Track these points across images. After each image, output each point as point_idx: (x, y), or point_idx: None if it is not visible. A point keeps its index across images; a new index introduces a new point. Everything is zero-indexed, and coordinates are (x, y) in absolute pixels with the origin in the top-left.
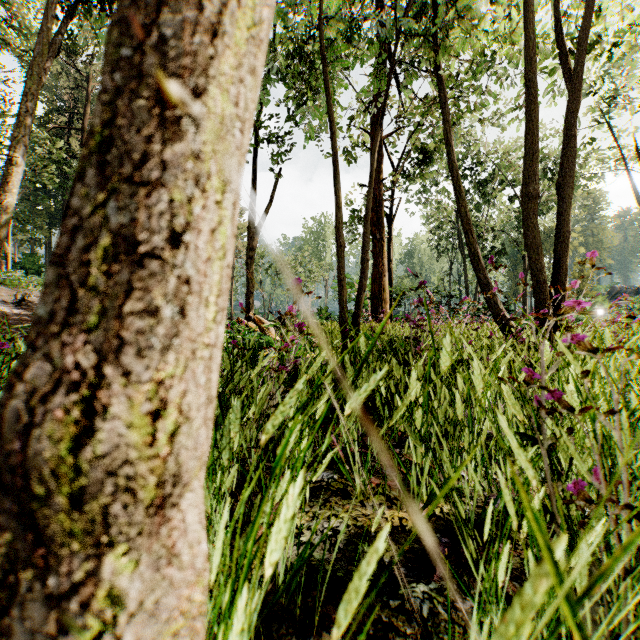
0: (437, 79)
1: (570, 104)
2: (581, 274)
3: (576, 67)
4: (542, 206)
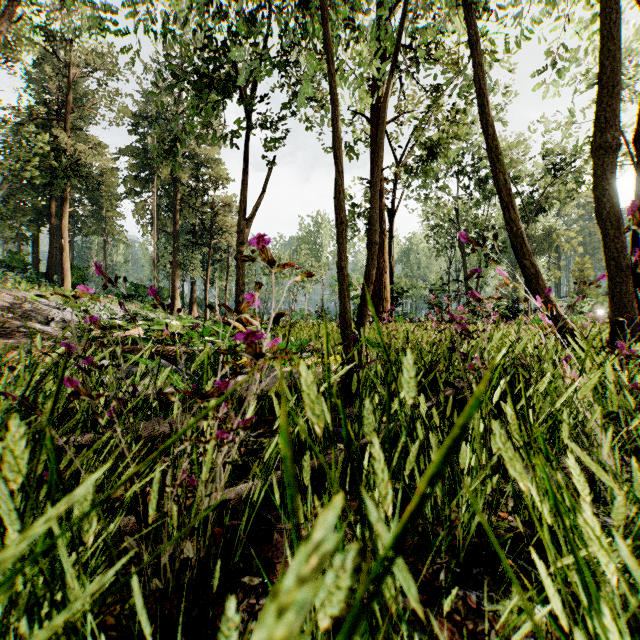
0: (464, 12)
1: None
2: (581, 273)
3: None
4: (544, 203)
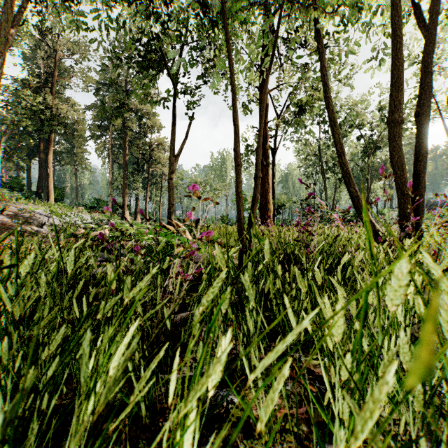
0: (315, 33)
1: (426, 48)
2: None
3: (431, 18)
4: (380, 143)
